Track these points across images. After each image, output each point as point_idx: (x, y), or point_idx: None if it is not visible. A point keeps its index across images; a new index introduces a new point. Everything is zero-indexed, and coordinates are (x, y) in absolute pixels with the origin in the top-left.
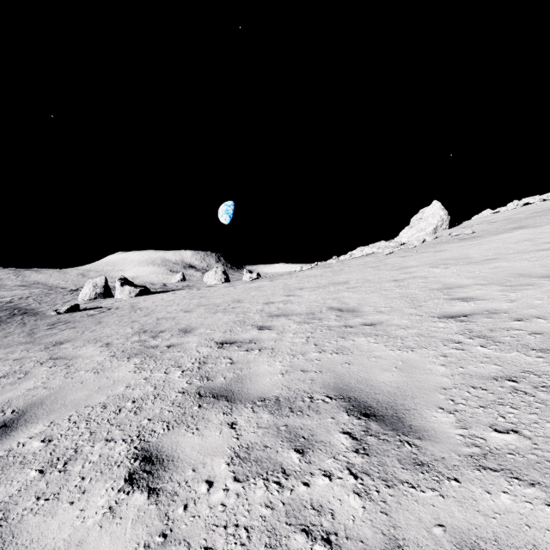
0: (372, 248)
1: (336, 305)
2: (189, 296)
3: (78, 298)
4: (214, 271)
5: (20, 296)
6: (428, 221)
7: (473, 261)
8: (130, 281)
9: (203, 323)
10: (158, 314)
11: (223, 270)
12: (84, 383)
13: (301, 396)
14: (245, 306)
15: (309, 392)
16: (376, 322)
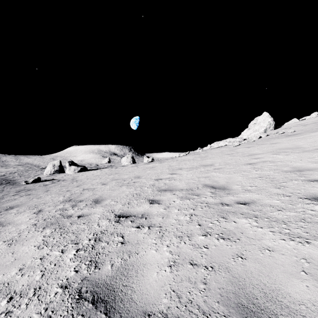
0: (225, 142)
1: (209, 183)
2: (109, 173)
3: (44, 173)
4: (126, 157)
5: (10, 172)
6: (260, 125)
7: (306, 150)
8: (75, 163)
9: (111, 195)
10: (85, 185)
11: (131, 156)
12: None
13: None
14: (142, 181)
15: (205, 310)
16: (249, 201)
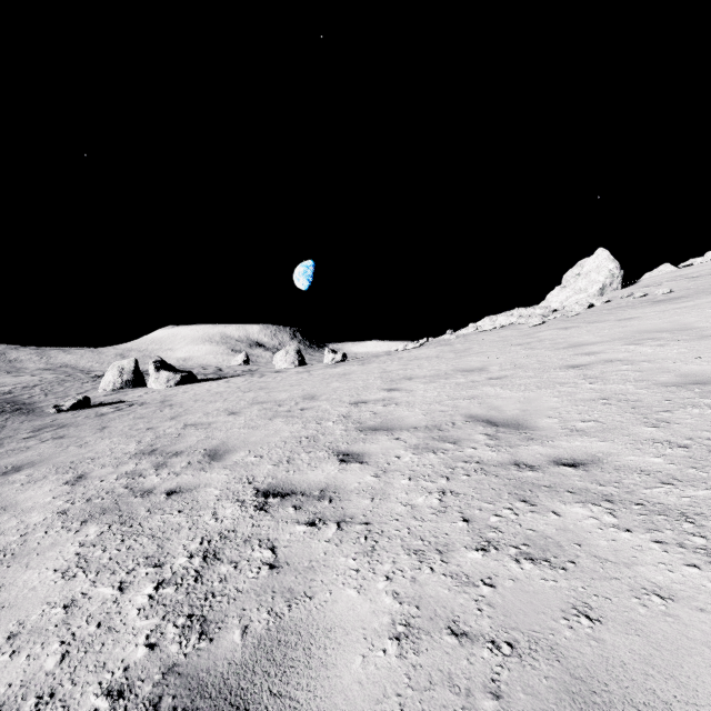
0: (509, 317)
1: (479, 411)
2: (245, 387)
3: (99, 388)
4: (284, 351)
5: (25, 385)
6: (590, 278)
7: (708, 334)
8: (169, 364)
9: (247, 439)
10: (190, 416)
11: (296, 349)
12: None
13: None
14: (321, 407)
15: None
16: (585, 458)
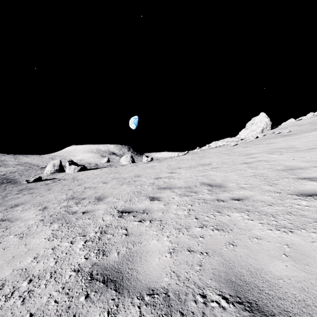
0: (223, 142)
1: (206, 181)
2: (109, 172)
3: (44, 172)
4: (125, 156)
5: (10, 171)
6: (257, 125)
7: (300, 150)
8: (75, 162)
9: (112, 192)
10: (86, 184)
11: (130, 155)
12: (5, 250)
13: (192, 292)
14: (142, 180)
15: (200, 285)
16: (243, 197)
